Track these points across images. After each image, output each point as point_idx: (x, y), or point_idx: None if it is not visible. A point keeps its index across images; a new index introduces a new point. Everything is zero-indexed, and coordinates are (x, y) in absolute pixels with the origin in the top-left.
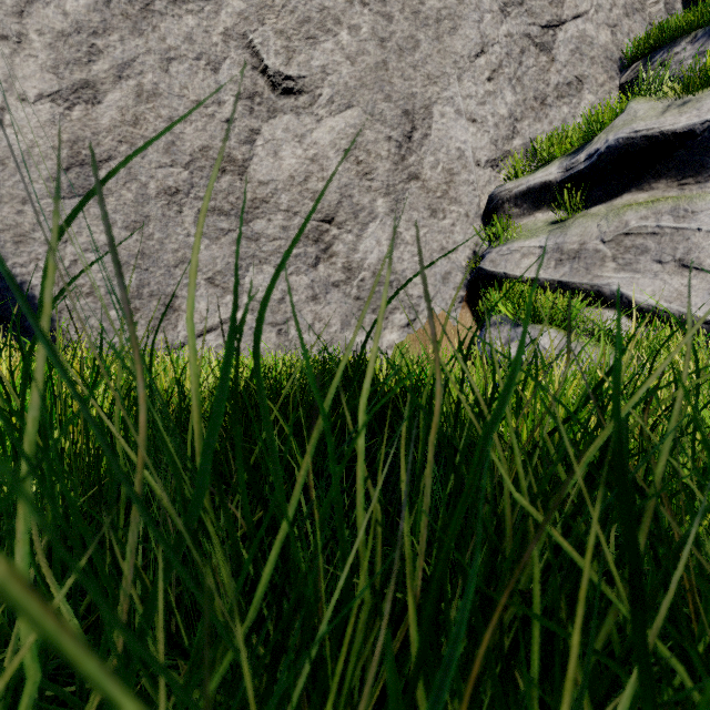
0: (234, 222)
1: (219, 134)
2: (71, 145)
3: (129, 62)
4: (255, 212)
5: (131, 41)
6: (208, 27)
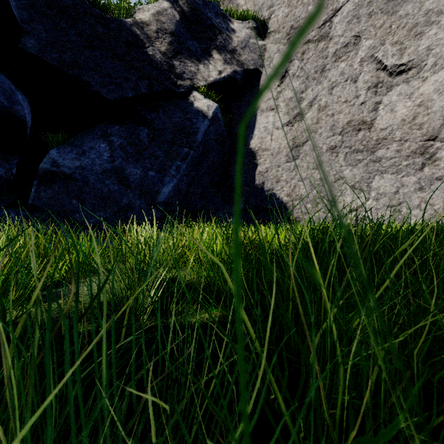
0: (365, 154)
1: (356, 112)
2: (293, 140)
3: (315, 98)
4: (378, 146)
5: (316, 88)
6: (351, 63)
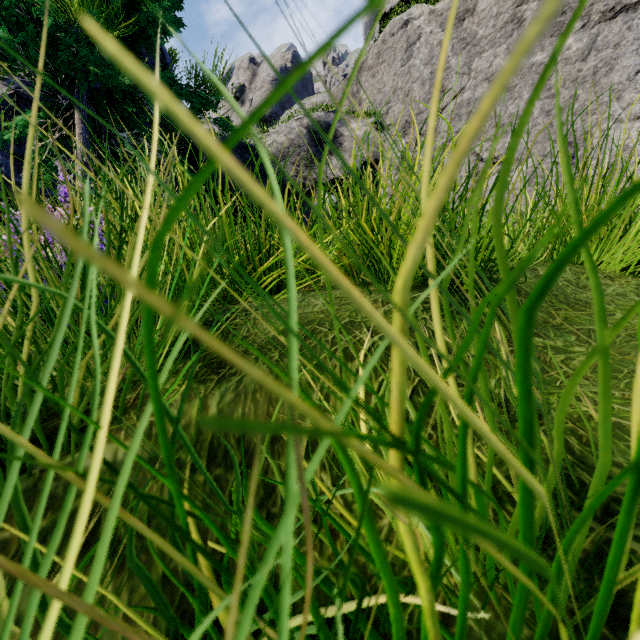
0: None
1: None
2: None
3: None
4: None
5: None
6: None
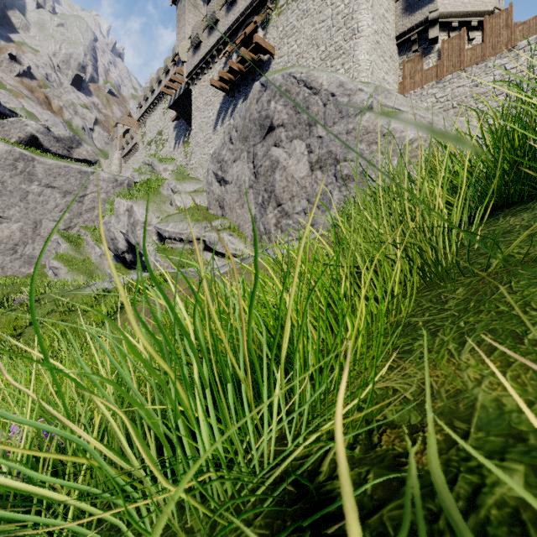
0: None
1: None
2: None
3: None
4: None
5: None
6: None
